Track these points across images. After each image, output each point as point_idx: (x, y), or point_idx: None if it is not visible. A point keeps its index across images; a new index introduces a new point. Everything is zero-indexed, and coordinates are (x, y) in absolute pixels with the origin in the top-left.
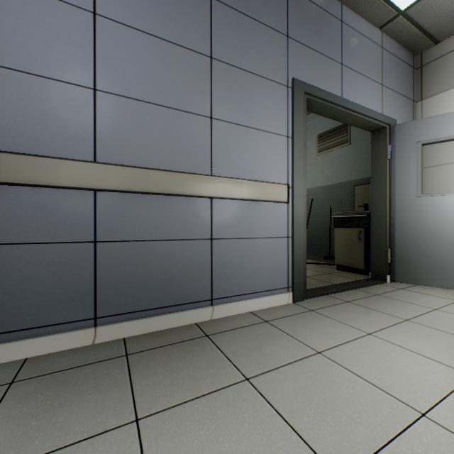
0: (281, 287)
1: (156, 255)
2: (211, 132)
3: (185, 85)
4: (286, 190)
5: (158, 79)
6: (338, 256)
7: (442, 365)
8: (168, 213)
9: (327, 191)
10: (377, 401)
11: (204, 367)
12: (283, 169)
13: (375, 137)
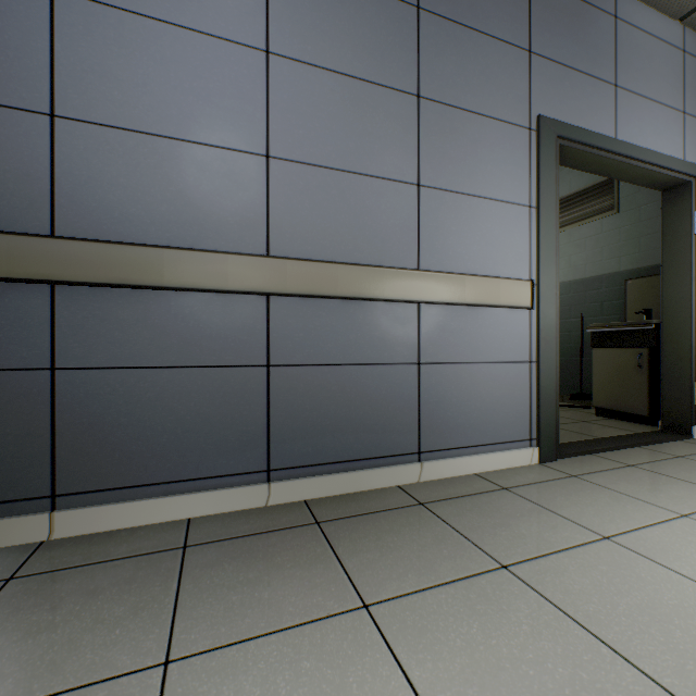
0: (520, 439)
1: (344, 385)
2: (417, 206)
3: (383, 140)
4: (529, 289)
5: (347, 134)
6: (599, 394)
7: None
8: (360, 325)
9: (575, 290)
10: None
11: (434, 546)
12: (523, 256)
13: (670, 200)
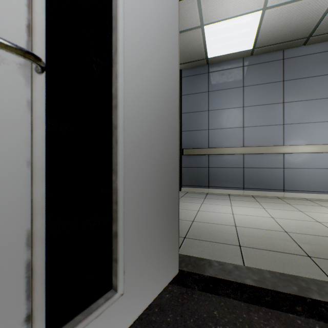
0: (325, 191)
1: (261, 172)
2: (283, 129)
3: (272, 116)
4: (327, 147)
5: (262, 118)
6: None
7: None
8: (265, 159)
9: None
10: None
11: (276, 201)
12: (326, 137)
13: None
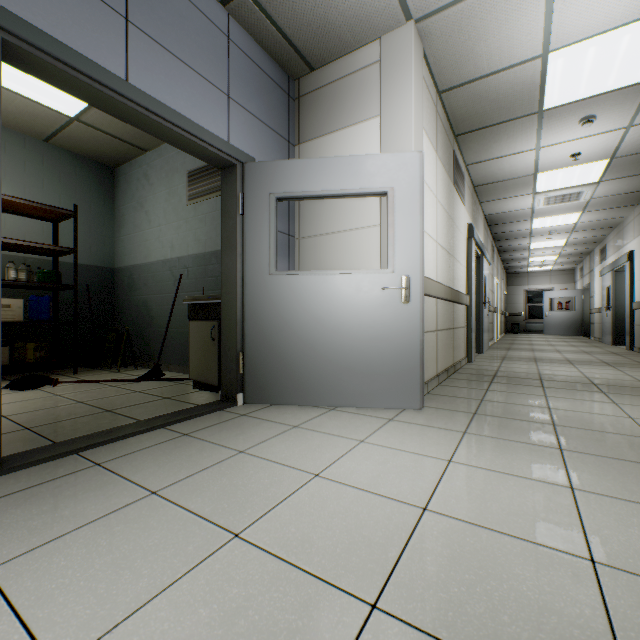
0: None
1: None
2: None
3: None
4: None
5: None
6: (194, 366)
7: None
8: None
9: (200, 264)
10: None
11: None
12: None
13: (226, 179)
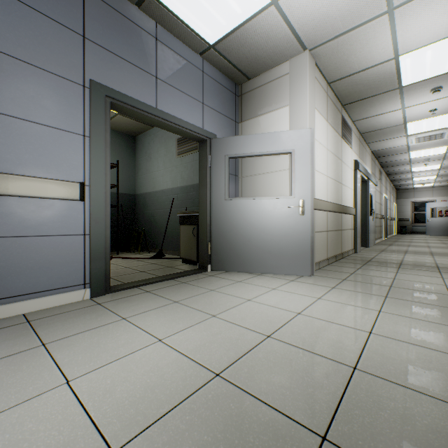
0: (76, 284)
1: None
2: None
3: None
4: (79, 188)
5: None
6: (183, 250)
7: (148, 336)
8: None
9: (184, 192)
10: (37, 380)
11: None
12: (78, 167)
13: (201, 148)
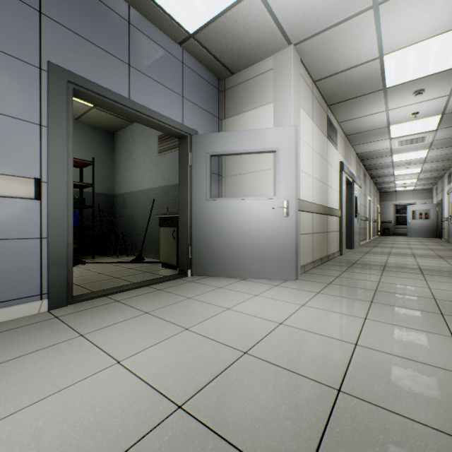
0: (30, 295)
1: None
2: None
3: None
4: (34, 185)
5: None
6: (162, 254)
7: (106, 357)
8: None
9: (165, 192)
10: None
11: None
12: (32, 160)
13: (181, 144)
